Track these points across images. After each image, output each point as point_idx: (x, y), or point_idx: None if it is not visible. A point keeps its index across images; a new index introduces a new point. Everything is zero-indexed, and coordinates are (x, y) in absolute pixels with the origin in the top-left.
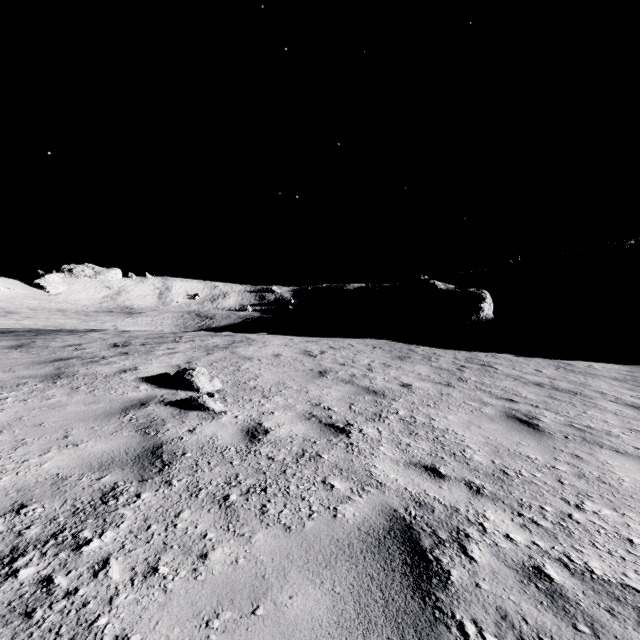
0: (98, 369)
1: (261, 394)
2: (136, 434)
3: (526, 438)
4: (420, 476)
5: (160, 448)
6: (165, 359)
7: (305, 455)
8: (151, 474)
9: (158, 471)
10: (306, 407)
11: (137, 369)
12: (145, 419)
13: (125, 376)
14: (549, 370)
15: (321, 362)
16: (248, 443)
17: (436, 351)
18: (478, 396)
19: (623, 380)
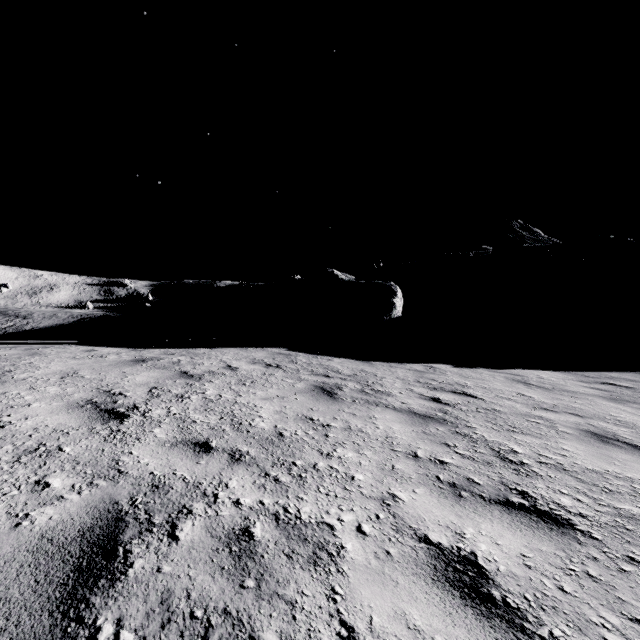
0: None
1: None
2: None
3: None
4: None
5: None
6: None
7: None
8: None
9: None
10: None
11: None
12: None
13: None
14: (531, 392)
15: (130, 449)
16: None
17: (362, 366)
18: None
19: (617, 401)
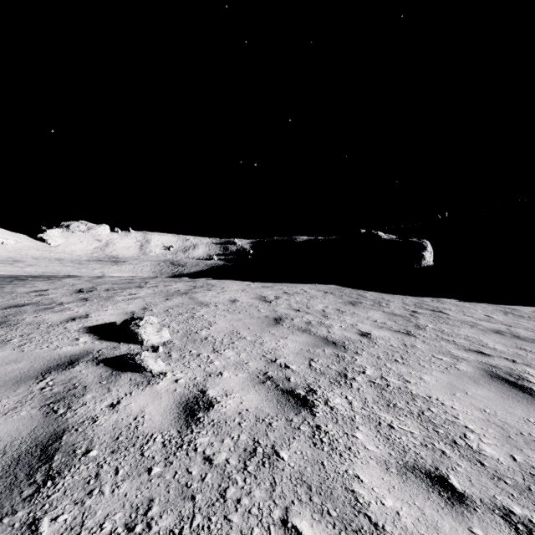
0: (47, 317)
1: (211, 347)
2: (38, 413)
3: (531, 411)
4: (429, 500)
5: (58, 440)
6: (122, 305)
7: (256, 452)
8: (16, 502)
9: (31, 494)
10: (260, 364)
11: (88, 317)
12: (62, 386)
13: (70, 325)
14: (499, 316)
15: (276, 308)
16: (182, 427)
17: (384, 296)
18: (445, 348)
19: None
